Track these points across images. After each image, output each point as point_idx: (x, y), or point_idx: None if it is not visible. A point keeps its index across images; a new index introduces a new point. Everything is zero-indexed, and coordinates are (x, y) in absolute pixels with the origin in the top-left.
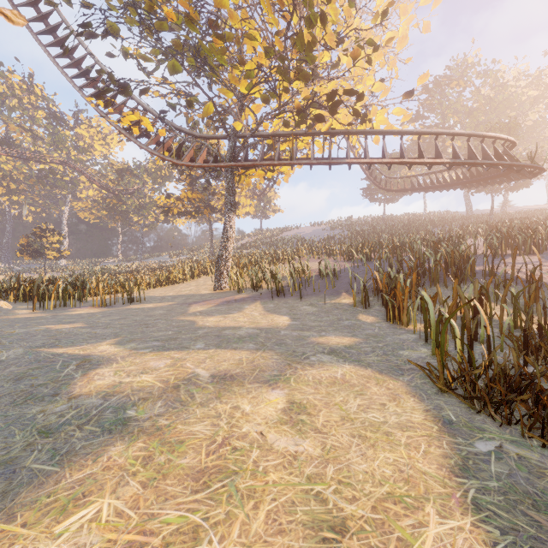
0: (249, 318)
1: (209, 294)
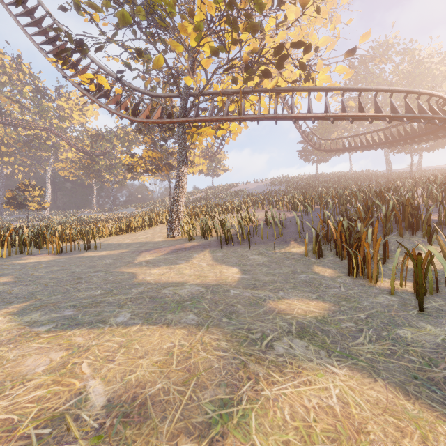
0: (196, 270)
1: (162, 241)
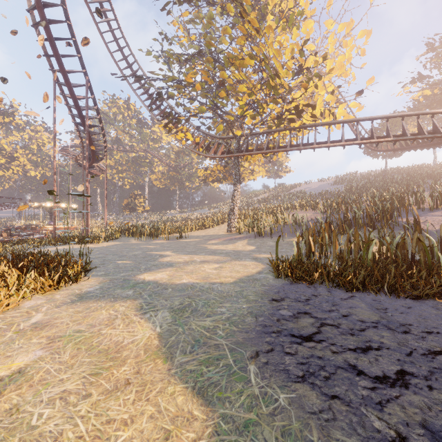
0: (234, 247)
1: (223, 234)
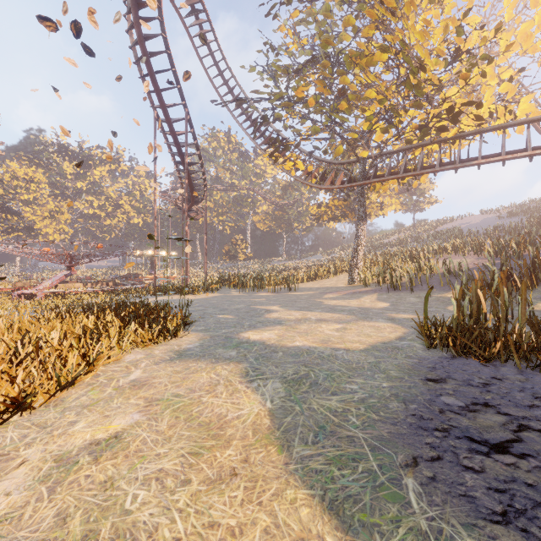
0: (359, 303)
1: (343, 287)
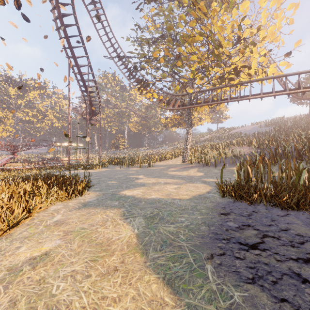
0: (188, 173)
1: (179, 164)
